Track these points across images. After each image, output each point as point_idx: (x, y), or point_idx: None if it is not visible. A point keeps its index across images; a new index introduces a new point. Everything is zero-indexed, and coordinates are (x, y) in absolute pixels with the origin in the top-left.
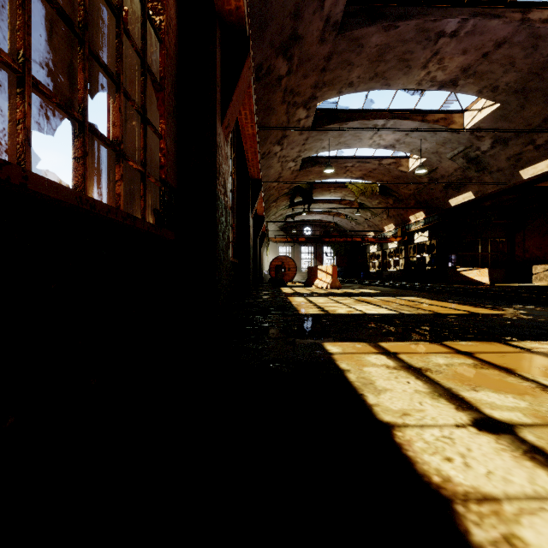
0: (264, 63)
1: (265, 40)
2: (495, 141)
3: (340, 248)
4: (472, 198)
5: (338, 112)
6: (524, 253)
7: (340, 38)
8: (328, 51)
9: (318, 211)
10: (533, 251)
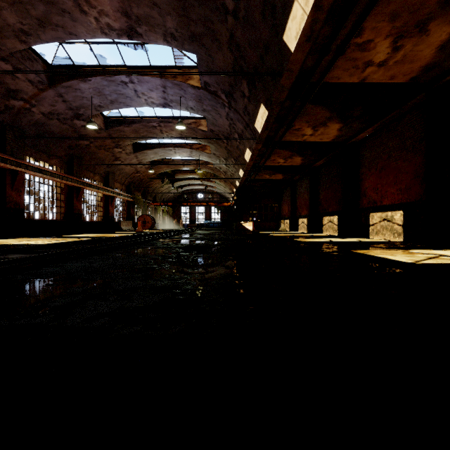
0: (72, 145)
1: (66, 140)
2: (224, 159)
3: (222, 207)
4: (239, 183)
5: (148, 144)
6: (282, 213)
7: (108, 131)
8: (107, 134)
9: (199, 184)
10: (284, 212)
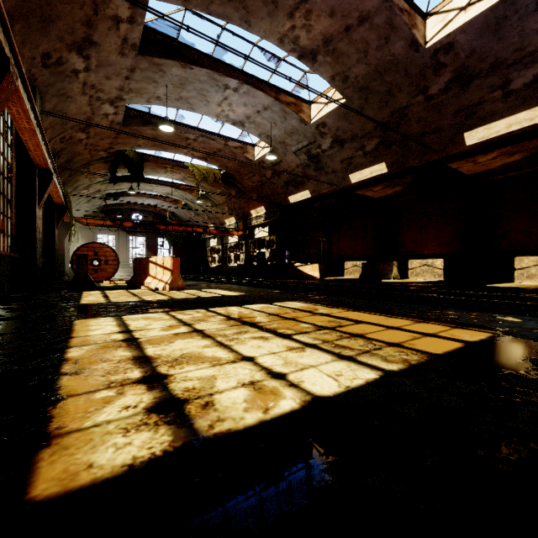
0: None
1: None
2: (334, 141)
3: (177, 241)
4: (309, 196)
5: (180, 46)
6: (339, 252)
7: None
8: None
9: (152, 195)
10: (345, 250)
